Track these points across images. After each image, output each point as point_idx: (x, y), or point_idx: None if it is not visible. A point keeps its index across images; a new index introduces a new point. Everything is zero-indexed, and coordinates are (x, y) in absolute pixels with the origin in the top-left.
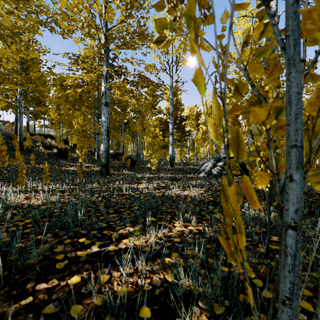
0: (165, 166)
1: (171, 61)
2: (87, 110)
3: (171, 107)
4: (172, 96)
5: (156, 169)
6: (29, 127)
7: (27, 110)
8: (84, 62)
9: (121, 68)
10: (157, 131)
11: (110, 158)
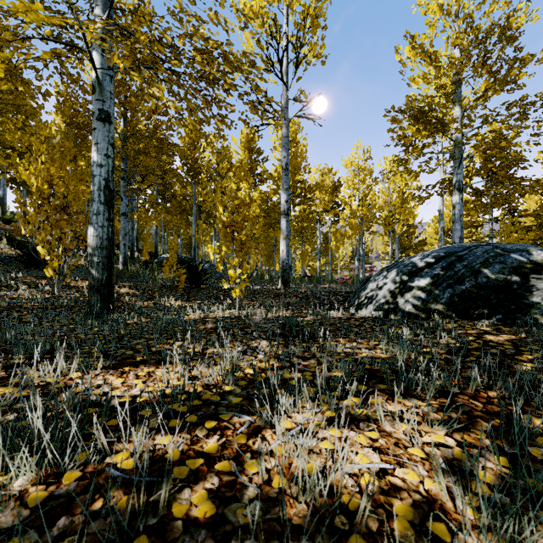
0: (271, 286)
1: (285, 52)
2: (67, 143)
3: (284, 154)
4: (286, 130)
5: (244, 297)
6: (5, 207)
7: (1, 173)
8: (53, 10)
9: (145, 14)
10: (246, 191)
11: (156, 267)
